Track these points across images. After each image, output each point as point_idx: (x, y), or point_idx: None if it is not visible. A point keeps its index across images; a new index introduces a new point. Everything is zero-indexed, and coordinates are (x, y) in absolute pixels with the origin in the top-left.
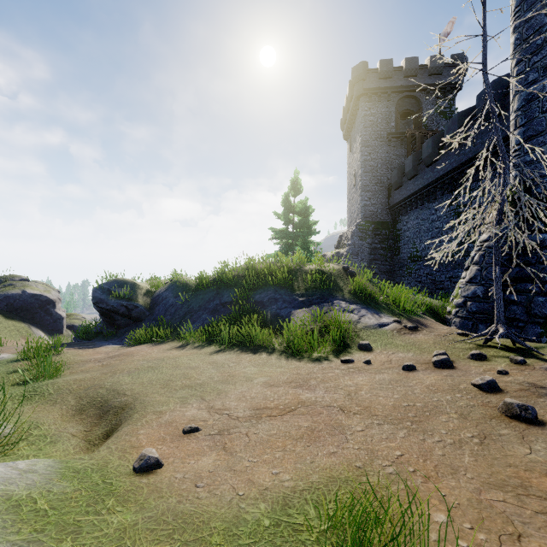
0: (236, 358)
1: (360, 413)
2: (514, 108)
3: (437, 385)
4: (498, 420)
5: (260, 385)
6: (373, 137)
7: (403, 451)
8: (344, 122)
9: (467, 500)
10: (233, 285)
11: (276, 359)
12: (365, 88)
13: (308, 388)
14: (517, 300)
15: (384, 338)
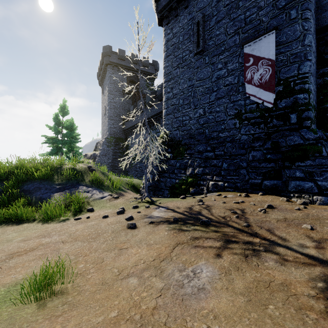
0: (2, 230)
1: (71, 241)
2: (163, 100)
3: (112, 222)
4: (124, 230)
5: (17, 242)
6: (115, 90)
7: (81, 250)
8: (99, 75)
9: (94, 258)
10: (4, 179)
11: (34, 225)
12: (110, 61)
13: (48, 237)
14: (162, 180)
15: (102, 204)
